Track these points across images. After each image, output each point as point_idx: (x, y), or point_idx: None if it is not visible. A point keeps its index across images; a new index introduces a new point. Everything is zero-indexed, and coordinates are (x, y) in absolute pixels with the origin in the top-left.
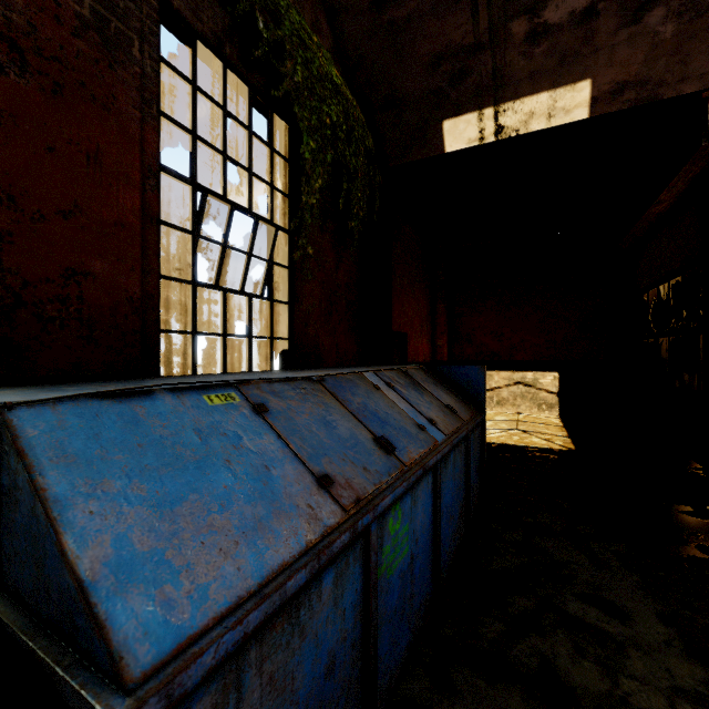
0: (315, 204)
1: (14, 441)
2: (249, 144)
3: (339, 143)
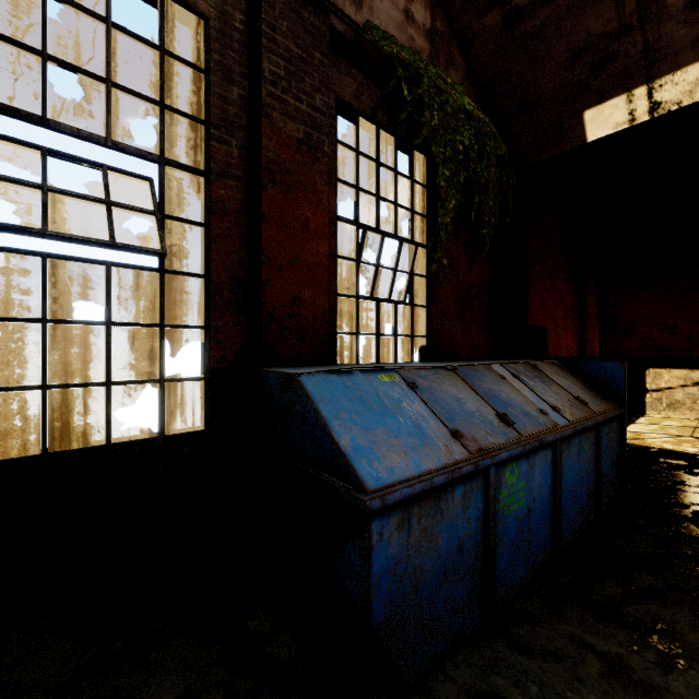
0: (449, 222)
1: (305, 390)
2: (395, 182)
3: (471, 163)
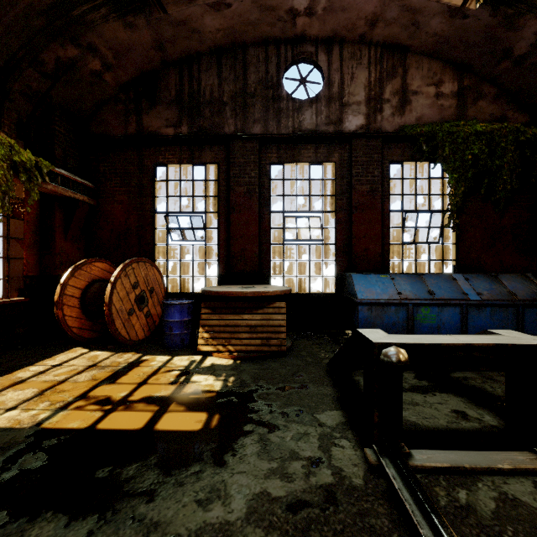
0: (458, 200)
1: (351, 277)
2: (428, 184)
3: (480, 162)
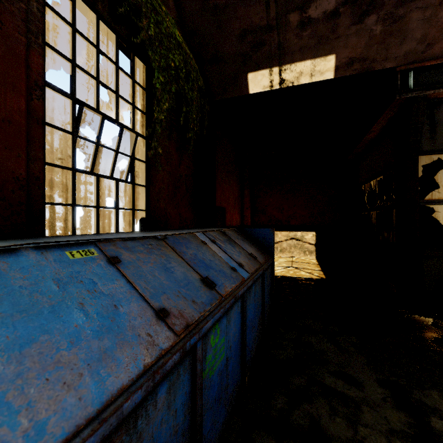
0: (163, 119)
1: None
2: (117, 75)
3: (180, 80)
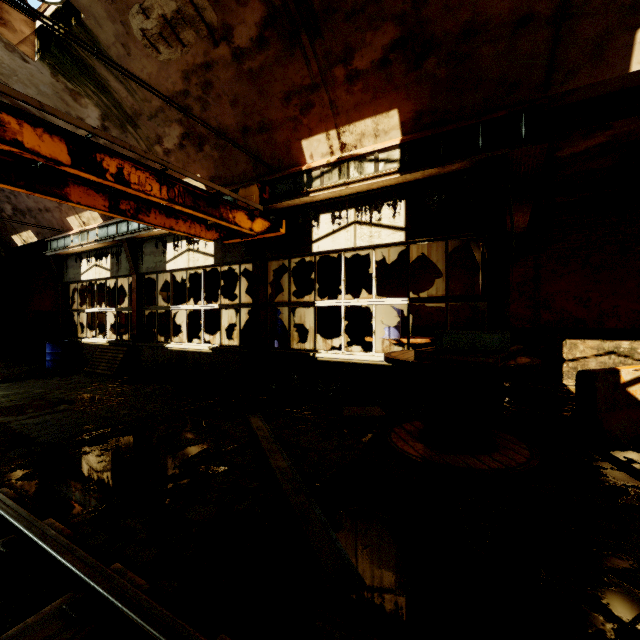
0: None
1: None
2: None
3: None
